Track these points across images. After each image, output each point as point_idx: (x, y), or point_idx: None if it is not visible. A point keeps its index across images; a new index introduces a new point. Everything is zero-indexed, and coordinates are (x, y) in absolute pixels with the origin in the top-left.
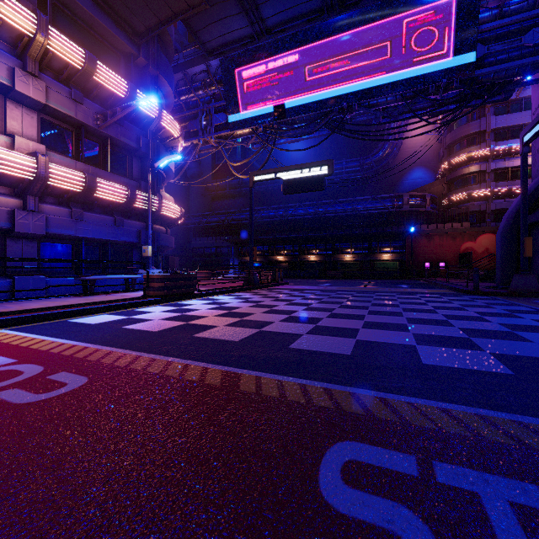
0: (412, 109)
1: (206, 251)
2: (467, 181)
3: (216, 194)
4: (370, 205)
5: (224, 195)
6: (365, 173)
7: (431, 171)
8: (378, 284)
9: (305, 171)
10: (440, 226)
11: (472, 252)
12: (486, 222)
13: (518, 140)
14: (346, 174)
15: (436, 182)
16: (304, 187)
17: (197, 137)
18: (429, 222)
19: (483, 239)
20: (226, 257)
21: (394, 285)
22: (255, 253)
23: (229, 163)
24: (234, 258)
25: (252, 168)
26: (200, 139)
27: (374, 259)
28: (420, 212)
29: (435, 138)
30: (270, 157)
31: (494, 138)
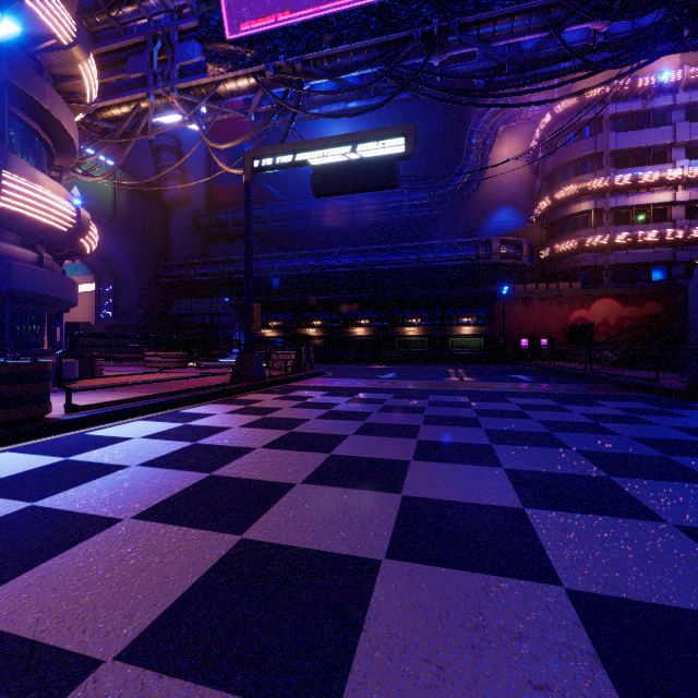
0: (563, 39)
1: (196, 320)
2: (577, 224)
3: (212, 232)
4: (444, 254)
5: (225, 236)
6: (436, 208)
7: (522, 212)
8: (473, 373)
9: (357, 148)
10: (542, 286)
11: (594, 323)
12: (603, 282)
13: (645, 168)
14: (409, 209)
15: (533, 225)
16: (356, 180)
17: (144, 88)
18: (522, 282)
19: (600, 306)
20: (227, 329)
21: (502, 374)
22: (256, 315)
23: (210, 145)
24: (240, 331)
25: (269, 197)
26: (149, 92)
27: (449, 334)
28: (511, 268)
29: (528, 167)
30: (289, 131)
31: (613, 164)
